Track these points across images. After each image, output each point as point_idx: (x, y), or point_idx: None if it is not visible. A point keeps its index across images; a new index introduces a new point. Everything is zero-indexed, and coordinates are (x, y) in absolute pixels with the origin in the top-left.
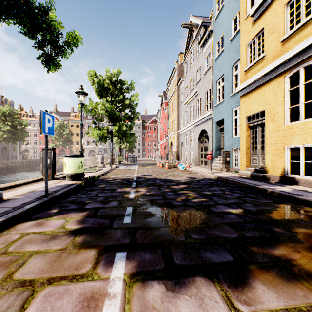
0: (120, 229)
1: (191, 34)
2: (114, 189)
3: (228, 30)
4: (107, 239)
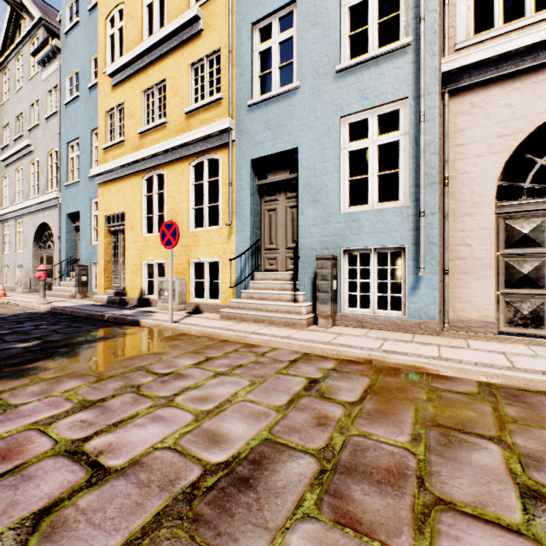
0: None
1: (19, 21)
2: None
3: (87, 70)
4: None
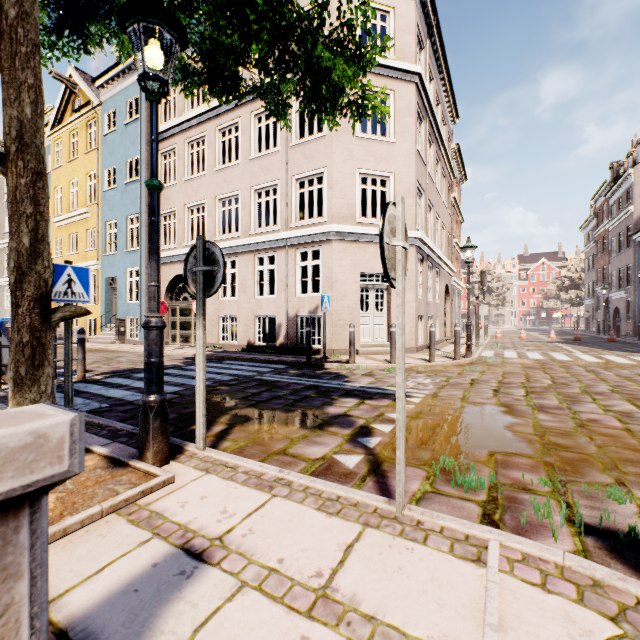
0: None
1: None
2: None
3: None
4: None
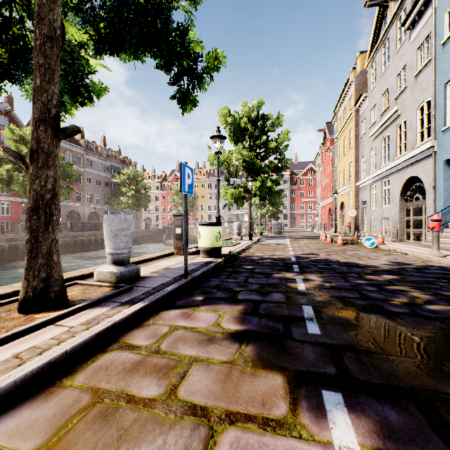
0: (308, 345)
1: (383, 15)
2: (268, 273)
3: None
4: (293, 358)
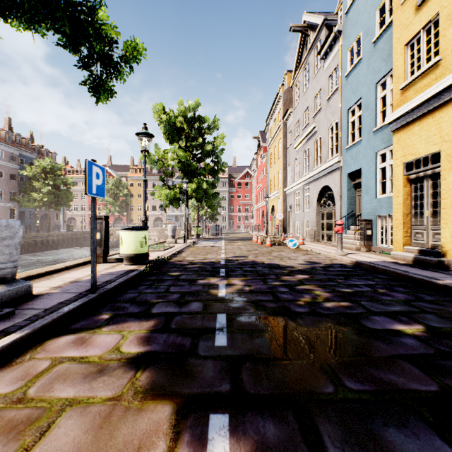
0: (211, 360)
1: (305, 41)
2: (193, 279)
3: (370, 27)
4: (190, 380)
